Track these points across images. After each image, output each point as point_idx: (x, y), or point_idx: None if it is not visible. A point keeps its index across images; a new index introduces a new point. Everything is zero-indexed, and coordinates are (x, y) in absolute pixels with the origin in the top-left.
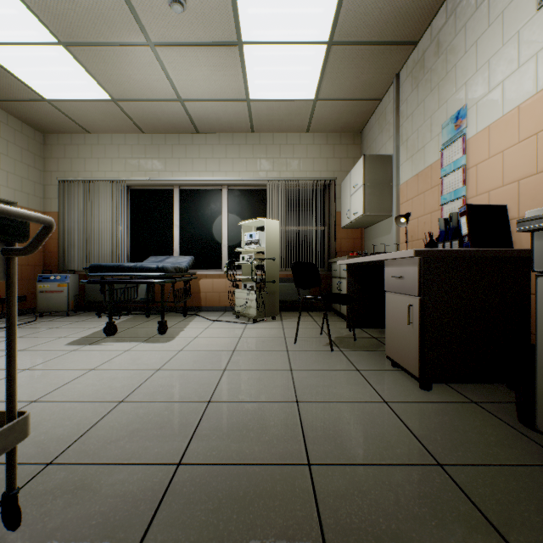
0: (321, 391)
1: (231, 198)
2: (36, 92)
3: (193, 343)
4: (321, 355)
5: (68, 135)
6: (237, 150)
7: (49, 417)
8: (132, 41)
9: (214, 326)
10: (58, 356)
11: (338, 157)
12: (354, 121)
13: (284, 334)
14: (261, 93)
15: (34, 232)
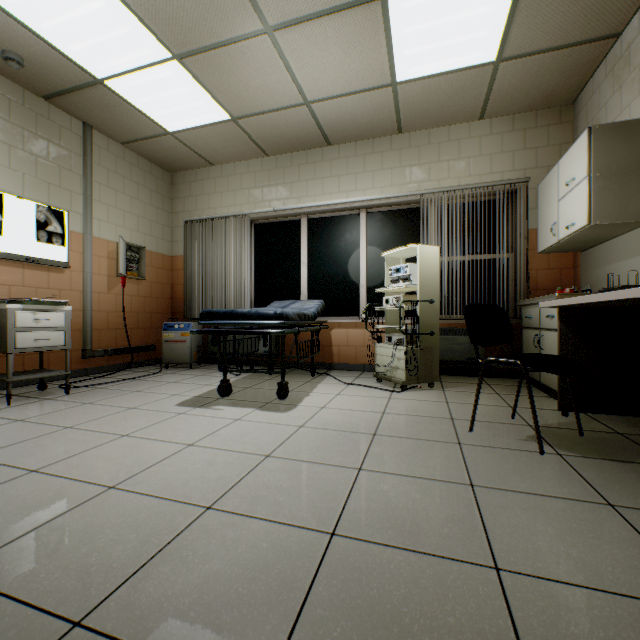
0: (544, 549)
1: (370, 224)
2: (160, 126)
3: (318, 416)
4: (523, 459)
5: (193, 171)
6: (379, 160)
7: (116, 520)
8: (247, 32)
9: (347, 391)
10: (163, 420)
11: (531, 147)
12: (562, 85)
13: (450, 413)
14: (413, 69)
15: (162, 277)
